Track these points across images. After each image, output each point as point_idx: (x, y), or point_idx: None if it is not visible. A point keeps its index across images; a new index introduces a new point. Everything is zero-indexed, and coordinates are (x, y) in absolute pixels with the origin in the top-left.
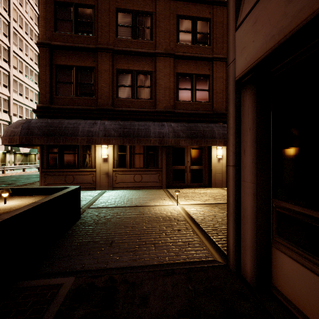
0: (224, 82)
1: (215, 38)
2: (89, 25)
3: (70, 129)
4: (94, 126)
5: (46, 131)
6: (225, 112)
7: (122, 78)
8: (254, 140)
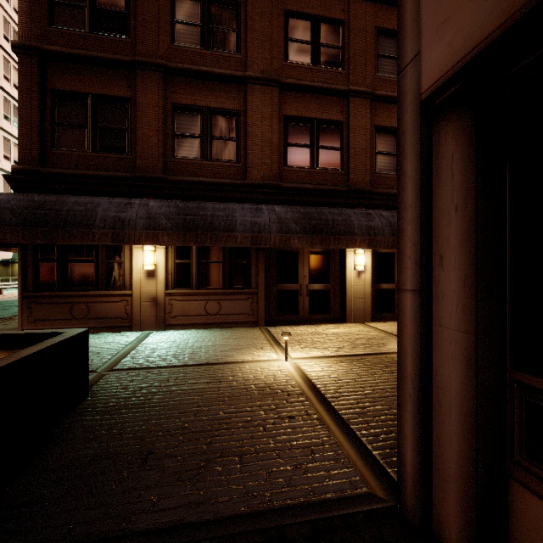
0: (368, 135)
1: (353, 56)
2: (120, 18)
3: (79, 214)
4: (128, 209)
5: (28, 218)
6: (370, 189)
7: (183, 120)
8: (470, 233)
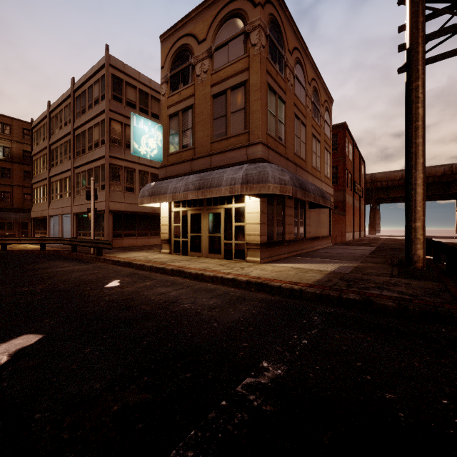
0: None
1: None
2: None
3: None
4: None
5: None
6: None
7: None
8: (33, 225)
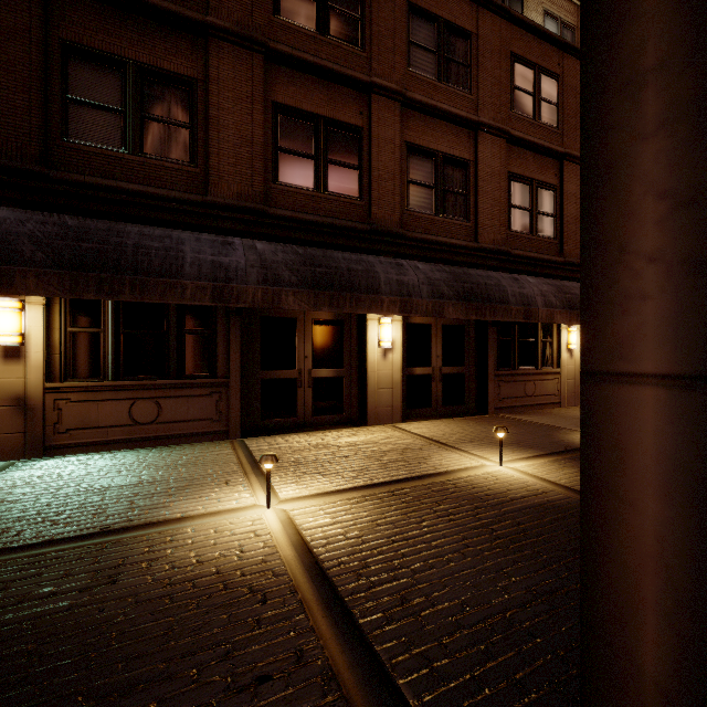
0: (398, 154)
1: (376, 34)
2: None
3: None
4: None
5: None
6: (400, 232)
7: (85, 75)
8: None
